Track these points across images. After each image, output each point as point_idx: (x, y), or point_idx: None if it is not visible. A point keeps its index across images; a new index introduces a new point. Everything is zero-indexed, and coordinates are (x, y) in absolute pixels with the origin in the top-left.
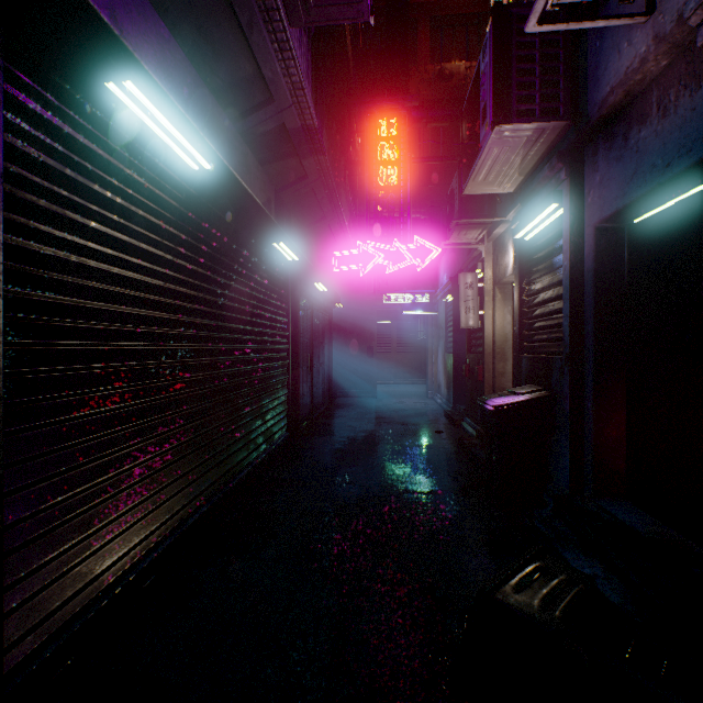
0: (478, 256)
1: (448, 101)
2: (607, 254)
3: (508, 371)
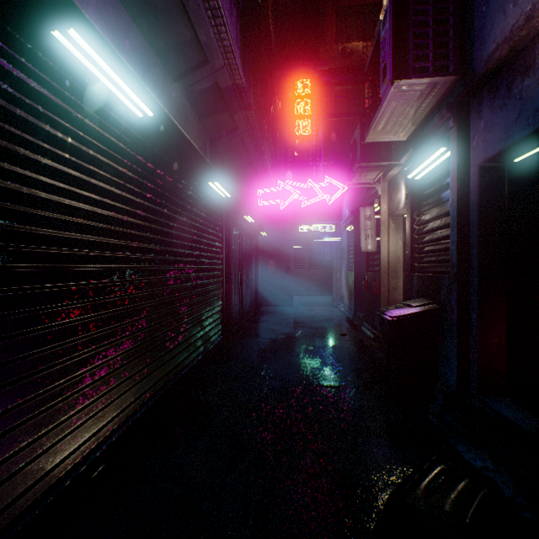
0: (375, 193)
1: (351, 68)
2: (490, 189)
3: (399, 286)
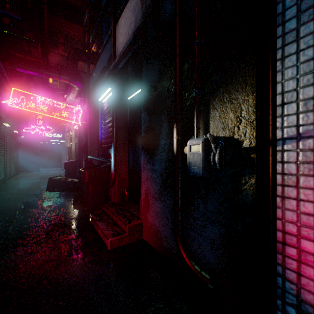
0: (71, 128)
1: (60, 90)
2: None
3: None
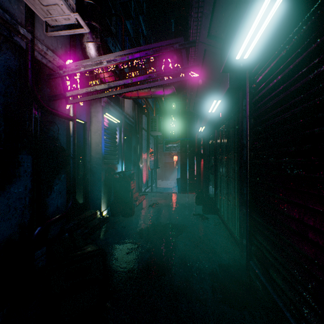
0: None
1: None
2: None
3: None
